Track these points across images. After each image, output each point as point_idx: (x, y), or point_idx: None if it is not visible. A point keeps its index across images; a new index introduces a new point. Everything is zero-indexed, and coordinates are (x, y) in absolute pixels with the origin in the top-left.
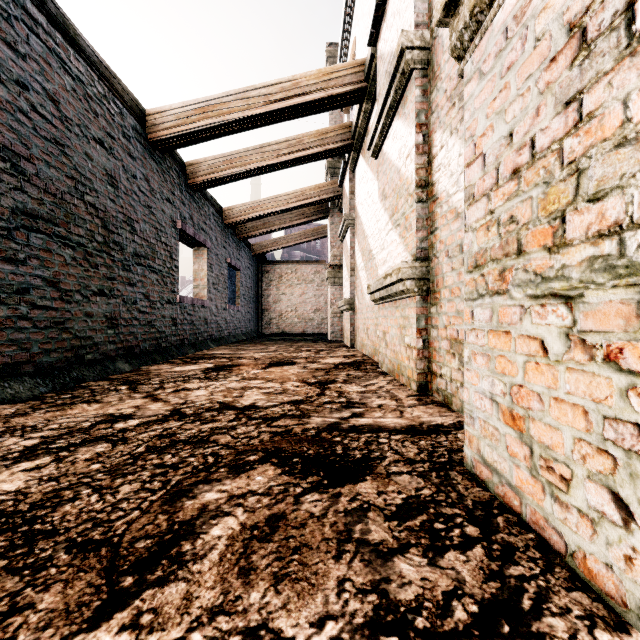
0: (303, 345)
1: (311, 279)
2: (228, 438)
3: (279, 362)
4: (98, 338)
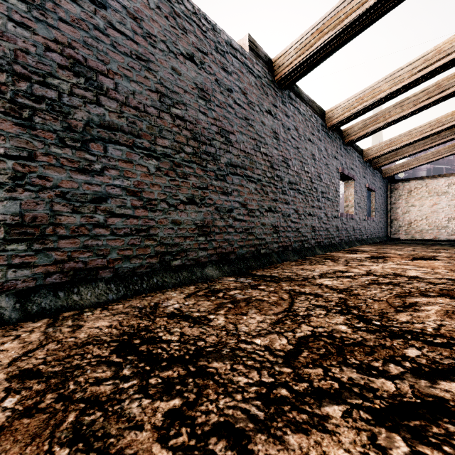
0: (439, 248)
1: (444, 191)
2: (410, 286)
3: (422, 258)
4: (309, 236)
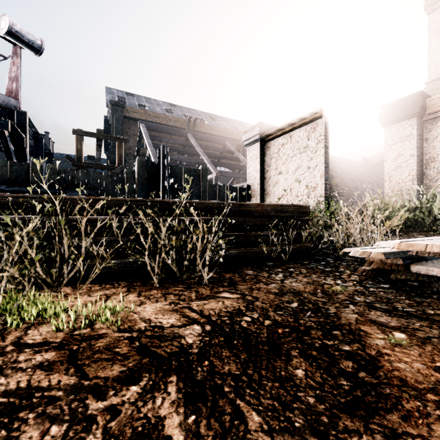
0: None
1: None
2: None
3: None
4: None
